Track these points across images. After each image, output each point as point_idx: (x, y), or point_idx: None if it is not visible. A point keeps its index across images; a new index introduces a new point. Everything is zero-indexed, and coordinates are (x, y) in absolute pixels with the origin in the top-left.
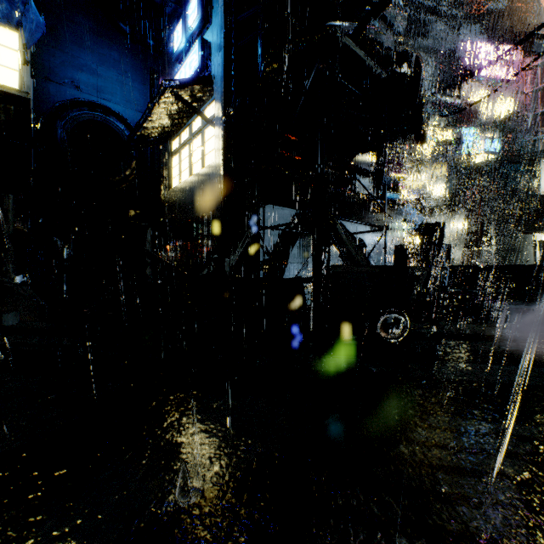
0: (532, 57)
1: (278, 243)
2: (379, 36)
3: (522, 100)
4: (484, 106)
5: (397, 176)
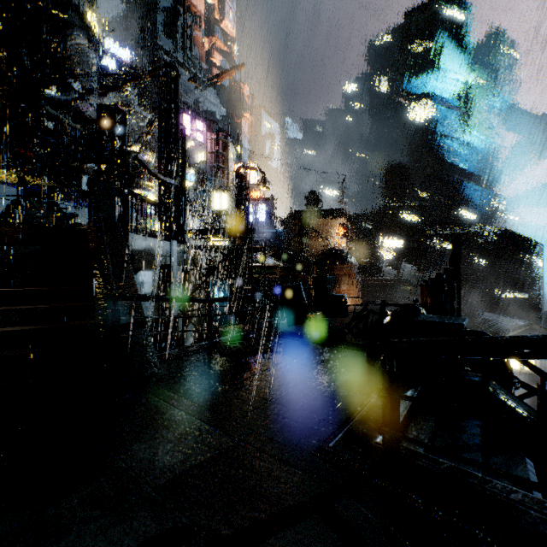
0: (211, 133)
1: (6, 210)
2: (80, 107)
3: (206, 155)
4: (192, 151)
5: (141, 182)
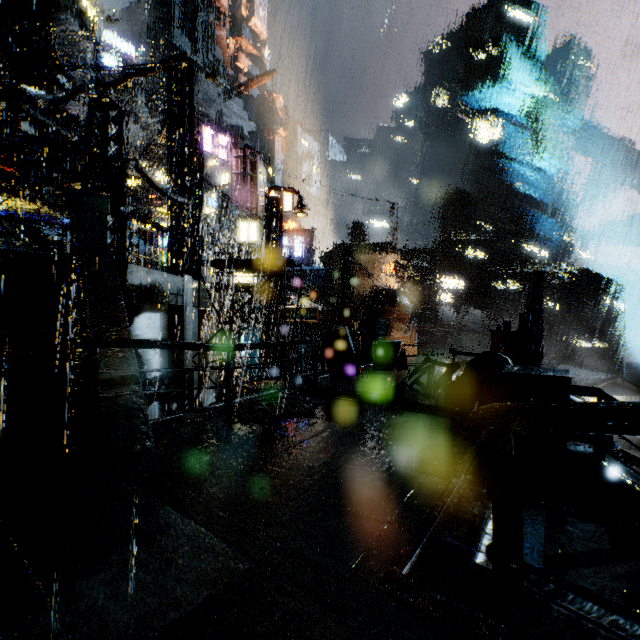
0: (236, 150)
1: None
2: (71, 110)
3: (231, 177)
4: (214, 172)
5: (152, 209)
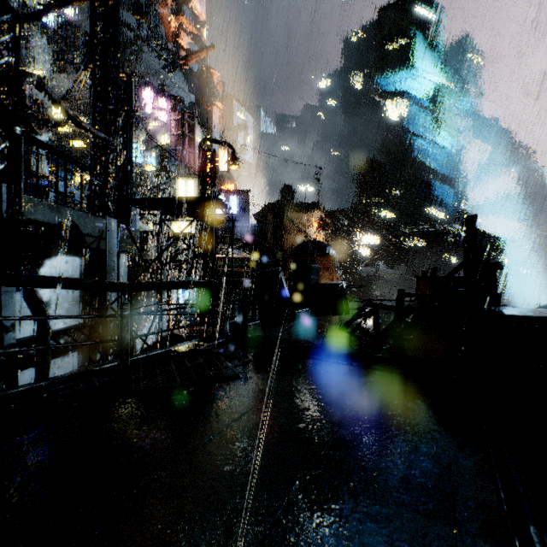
0: (175, 113)
1: None
2: None
3: (170, 138)
4: (154, 133)
5: None
